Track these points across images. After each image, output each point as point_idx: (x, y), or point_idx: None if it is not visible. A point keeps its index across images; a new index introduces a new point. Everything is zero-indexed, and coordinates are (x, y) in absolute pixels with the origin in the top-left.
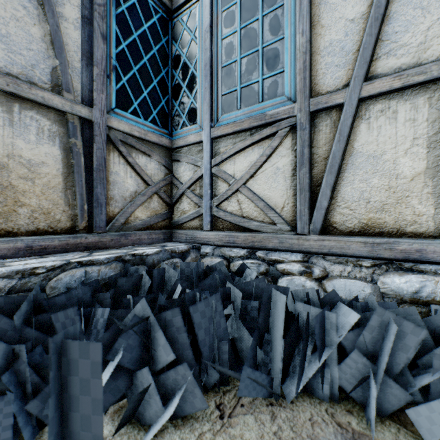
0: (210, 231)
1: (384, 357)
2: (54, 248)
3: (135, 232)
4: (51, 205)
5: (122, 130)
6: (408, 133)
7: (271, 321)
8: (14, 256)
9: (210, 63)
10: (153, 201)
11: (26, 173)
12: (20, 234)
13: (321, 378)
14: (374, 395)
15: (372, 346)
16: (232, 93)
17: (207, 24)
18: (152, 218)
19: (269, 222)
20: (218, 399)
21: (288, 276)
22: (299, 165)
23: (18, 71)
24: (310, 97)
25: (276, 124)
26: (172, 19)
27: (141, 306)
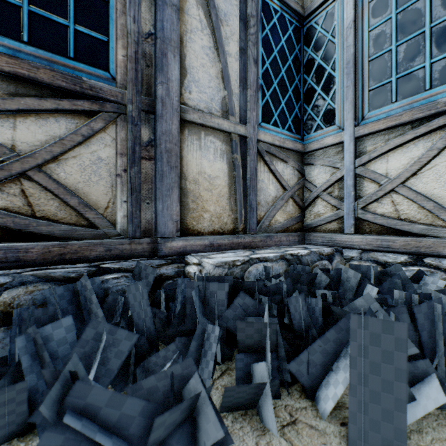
0: (353, 234)
1: None
2: (225, 246)
3: (276, 234)
4: (221, 210)
5: (266, 141)
6: None
7: None
8: (203, 251)
9: (354, 60)
10: (288, 204)
11: (207, 186)
12: (205, 234)
13: None
14: None
15: None
16: (383, 86)
17: (350, 20)
18: (288, 221)
19: (441, 225)
20: None
21: None
22: None
23: (203, 106)
24: None
25: None
26: (303, 26)
27: (365, 300)
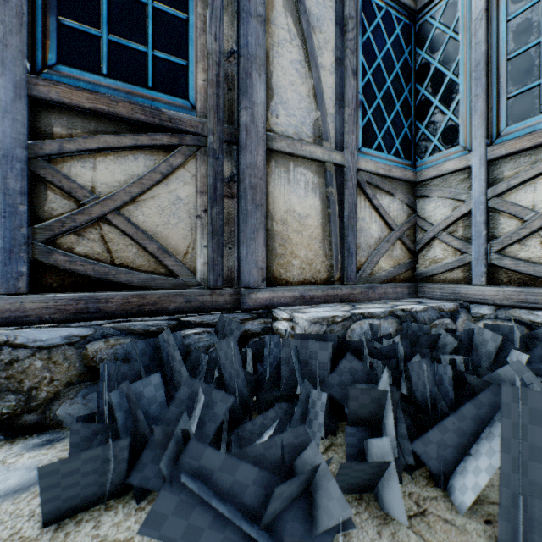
0: (485, 285)
1: None
2: (318, 298)
3: (380, 285)
4: (313, 256)
5: (368, 170)
6: None
7: None
8: (293, 304)
9: (485, 60)
10: (395, 248)
11: (297, 226)
12: (294, 284)
13: None
14: None
15: None
16: (528, 91)
17: (480, 9)
18: (395, 269)
19: None
20: None
21: None
22: None
23: (292, 132)
24: None
25: None
26: (414, 22)
27: (513, 369)
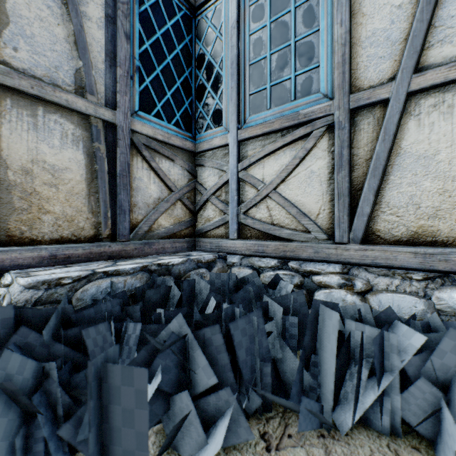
0: (236, 239)
1: None
2: (78, 257)
3: (158, 241)
4: (75, 212)
5: (145, 133)
6: None
7: (319, 341)
8: (39, 265)
9: (237, 61)
10: (177, 207)
11: (50, 179)
12: (44, 243)
13: (380, 408)
14: (452, 433)
15: (443, 374)
16: (260, 92)
17: (234, 19)
18: (175, 226)
19: (302, 230)
20: (262, 428)
21: (326, 289)
22: (337, 168)
23: (42, 73)
24: (349, 93)
25: (311, 124)
26: (195, 17)
27: (178, 323)
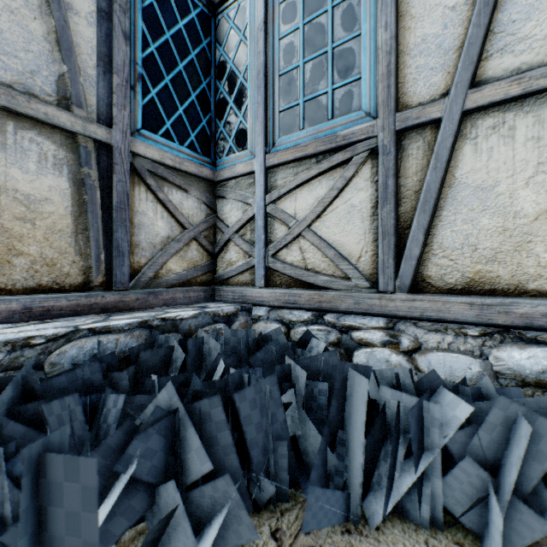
0: (263, 288)
1: (511, 470)
2: (61, 310)
3: (167, 289)
4: (57, 254)
5: (150, 157)
6: (531, 156)
7: (348, 413)
8: (7, 321)
9: (264, 70)
10: (191, 249)
11: (23, 212)
12: (16, 292)
13: (418, 495)
14: (499, 527)
15: (492, 452)
16: (292, 108)
17: (261, 20)
18: (189, 272)
19: (341, 276)
20: (274, 523)
21: (367, 348)
22: (381, 201)
23: (12, 78)
24: (396, 112)
25: (351, 148)
26: (215, 16)
27: (167, 394)
